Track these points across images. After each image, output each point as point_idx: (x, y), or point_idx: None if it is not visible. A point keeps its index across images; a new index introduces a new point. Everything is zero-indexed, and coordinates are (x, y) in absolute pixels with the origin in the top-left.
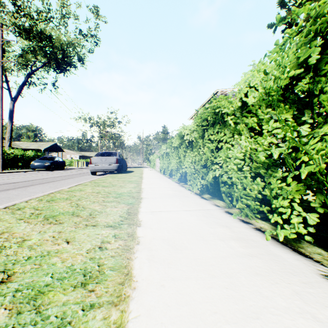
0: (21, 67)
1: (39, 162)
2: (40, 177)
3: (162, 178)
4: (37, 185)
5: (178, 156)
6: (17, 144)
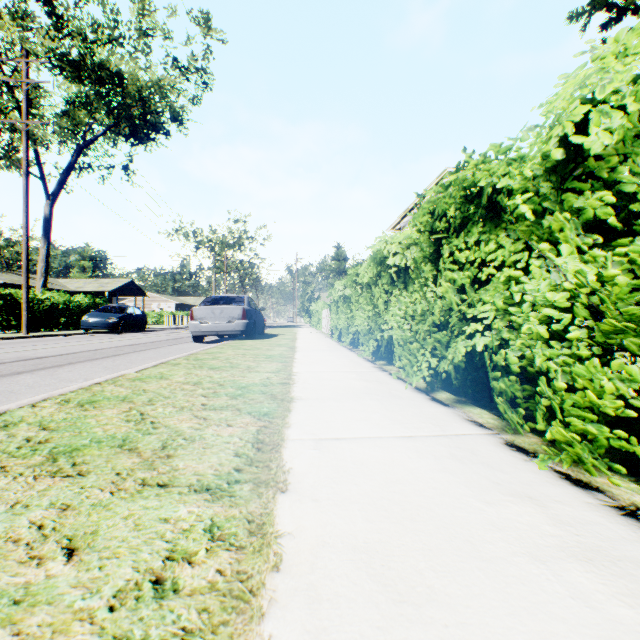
0: (65, 137)
1: (97, 316)
2: (94, 345)
3: (336, 349)
4: (80, 363)
5: (371, 302)
6: (61, 282)
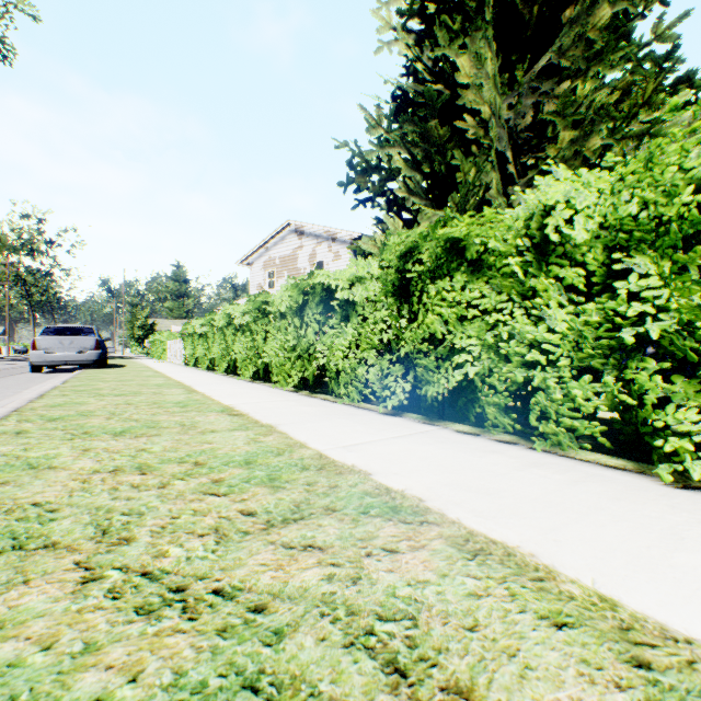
0: None
1: None
2: None
3: (197, 371)
4: None
5: (225, 339)
6: None
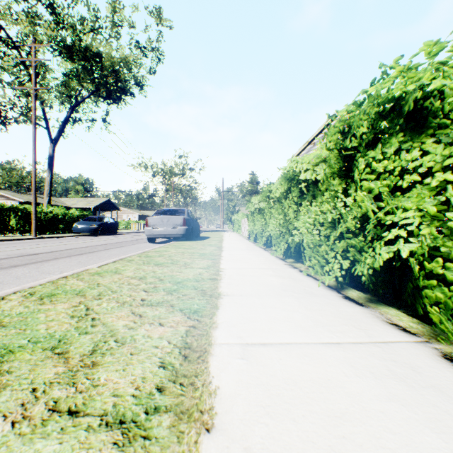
0: (63, 99)
1: (83, 224)
2: (78, 245)
3: (253, 248)
4: (62, 258)
5: (282, 212)
6: (62, 201)
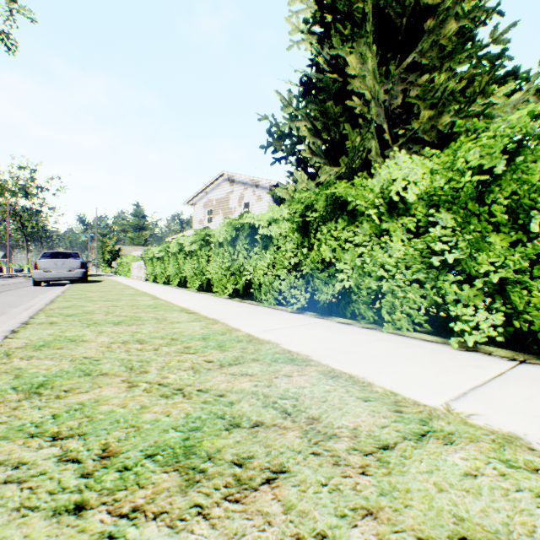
0: None
1: None
2: None
3: (156, 285)
4: None
5: (177, 262)
6: None
